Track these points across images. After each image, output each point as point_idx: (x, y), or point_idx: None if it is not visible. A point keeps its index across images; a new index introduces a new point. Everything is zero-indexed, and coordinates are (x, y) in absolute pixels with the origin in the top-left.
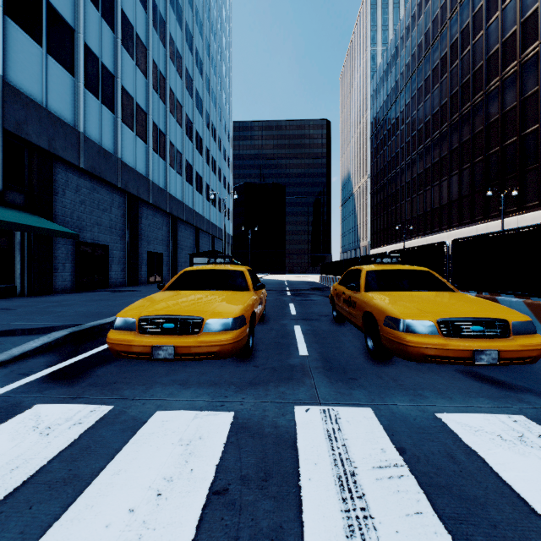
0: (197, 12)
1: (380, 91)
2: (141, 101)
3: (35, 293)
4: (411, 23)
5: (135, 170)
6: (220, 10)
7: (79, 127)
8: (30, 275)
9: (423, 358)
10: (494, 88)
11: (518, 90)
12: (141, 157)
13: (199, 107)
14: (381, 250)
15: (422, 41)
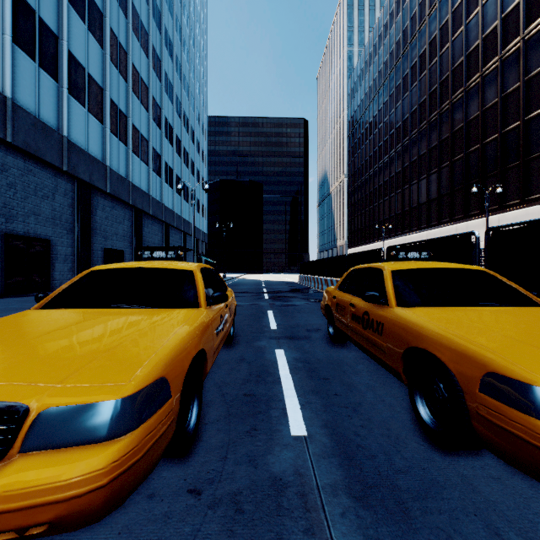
0: None
1: (358, 90)
2: (95, 73)
3: None
4: (389, 20)
5: (87, 152)
6: None
7: (4, 90)
8: None
9: None
10: (475, 85)
11: (499, 87)
12: (95, 138)
13: (168, 92)
14: (359, 250)
15: (400, 39)
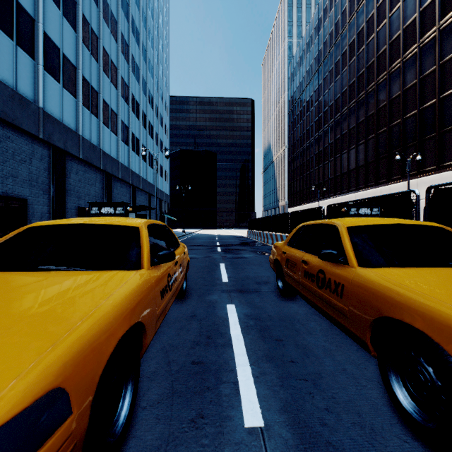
0: None
1: (297, 74)
2: (69, 53)
3: None
4: (323, 15)
5: (62, 122)
6: None
7: None
8: None
9: None
10: (396, 68)
11: (418, 70)
12: (69, 111)
13: (135, 73)
14: (298, 209)
15: (333, 30)
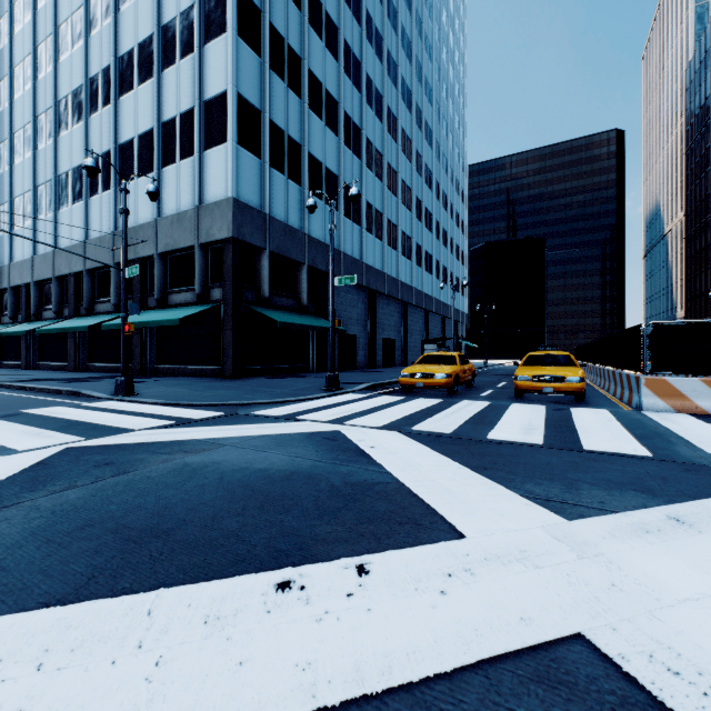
0: (426, 82)
1: (701, 82)
2: (378, 204)
3: (320, 371)
4: None
5: (374, 268)
6: (451, 57)
7: (340, 247)
8: (316, 358)
9: (523, 391)
10: None
11: None
12: (378, 255)
13: (428, 182)
14: None
15: None
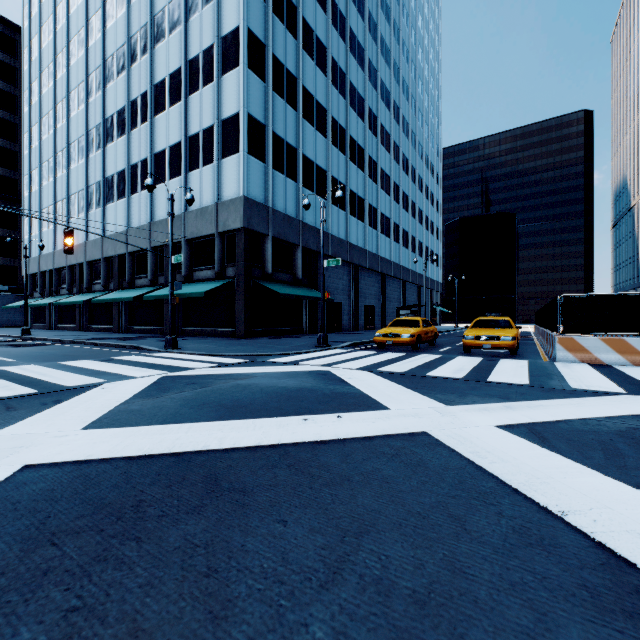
0: (403, 81)
1: None
2: (360, 192)
3: (311, 333)
4: None
5: (357, 246)
6: (427, 56)
7: (328, 230)
8: (309, 322)
9: (468, 347)
10: None
11: None
12: (360, 234)
13: (405, 168)
14: None
15: None
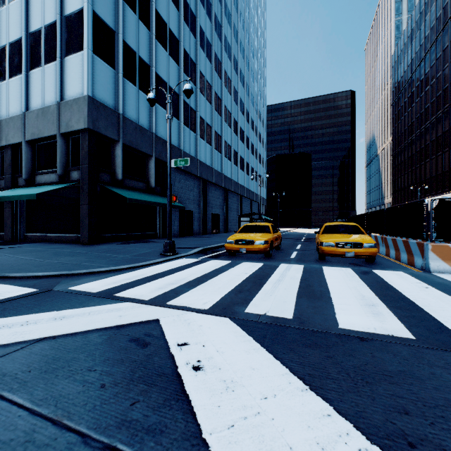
0: (240, 43)
1: (401, 62)
2: (208, 120)
3: (165, 237)
4: None
5: (205, 164)
6: (256, 31)
7: (180, 147)
8: (162, 227)
9: (329, 255)
10: None
11: None
12: (208, 155)
13: (241, 110)
14: None
15: (440, 15)
